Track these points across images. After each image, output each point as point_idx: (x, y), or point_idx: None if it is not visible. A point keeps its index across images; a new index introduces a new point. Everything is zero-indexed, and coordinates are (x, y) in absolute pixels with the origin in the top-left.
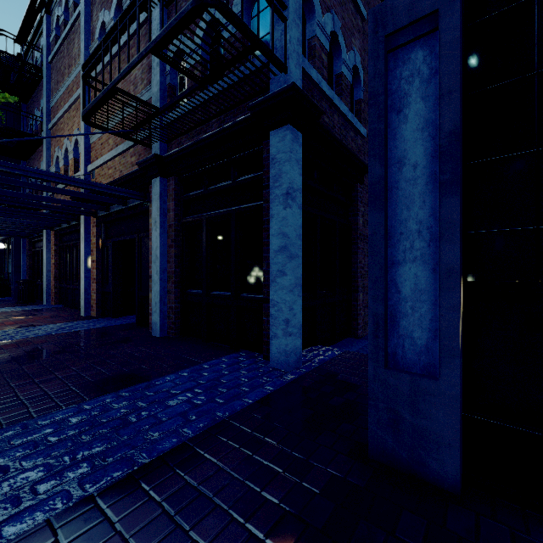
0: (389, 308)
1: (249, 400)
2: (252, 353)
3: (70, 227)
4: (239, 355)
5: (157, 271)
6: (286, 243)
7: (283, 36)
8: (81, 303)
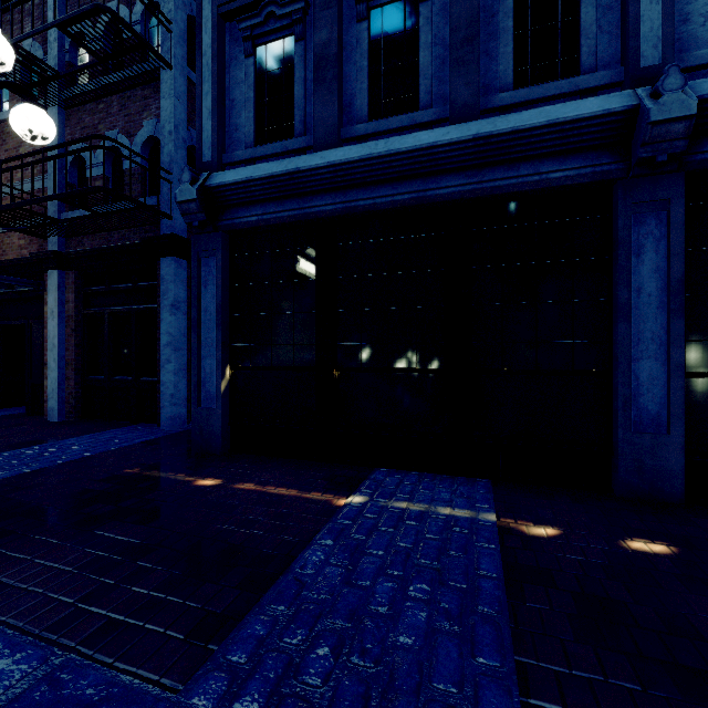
0: (202, 379)
1: (135, 442)
2: (150, 424)
3: None
4: (138, 426)
5: (55, 359)
6: (172, 340)
7: (170, 193)
8: None
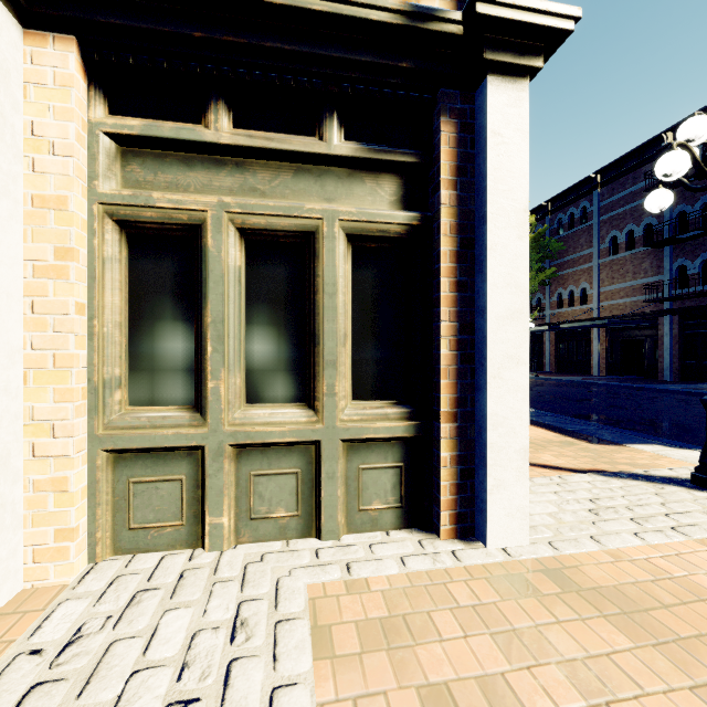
0: None
1: None
2: None
3: (570, 331)
4: None
5: (668, 354)
6: None
7: None
8: (594, 369)
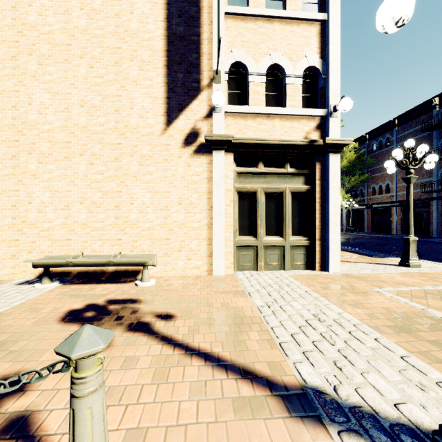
0: None
1: None
2: None
3: (380, 208)
4: None
5: (435, 222)
6: None
7: None
8: (393, 230)
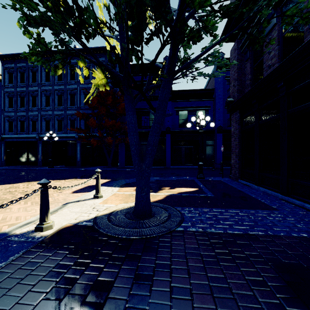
0: (2, 157)
1: None
2: None
3: None
4: None
5: None
6: None
7: None
8: None
